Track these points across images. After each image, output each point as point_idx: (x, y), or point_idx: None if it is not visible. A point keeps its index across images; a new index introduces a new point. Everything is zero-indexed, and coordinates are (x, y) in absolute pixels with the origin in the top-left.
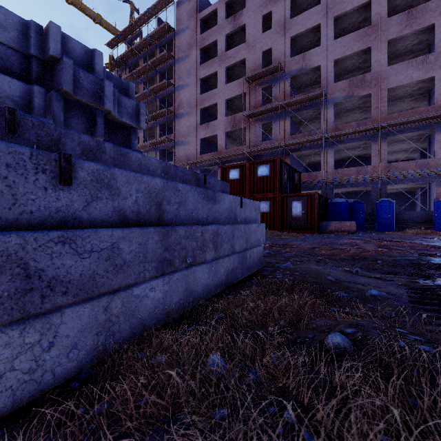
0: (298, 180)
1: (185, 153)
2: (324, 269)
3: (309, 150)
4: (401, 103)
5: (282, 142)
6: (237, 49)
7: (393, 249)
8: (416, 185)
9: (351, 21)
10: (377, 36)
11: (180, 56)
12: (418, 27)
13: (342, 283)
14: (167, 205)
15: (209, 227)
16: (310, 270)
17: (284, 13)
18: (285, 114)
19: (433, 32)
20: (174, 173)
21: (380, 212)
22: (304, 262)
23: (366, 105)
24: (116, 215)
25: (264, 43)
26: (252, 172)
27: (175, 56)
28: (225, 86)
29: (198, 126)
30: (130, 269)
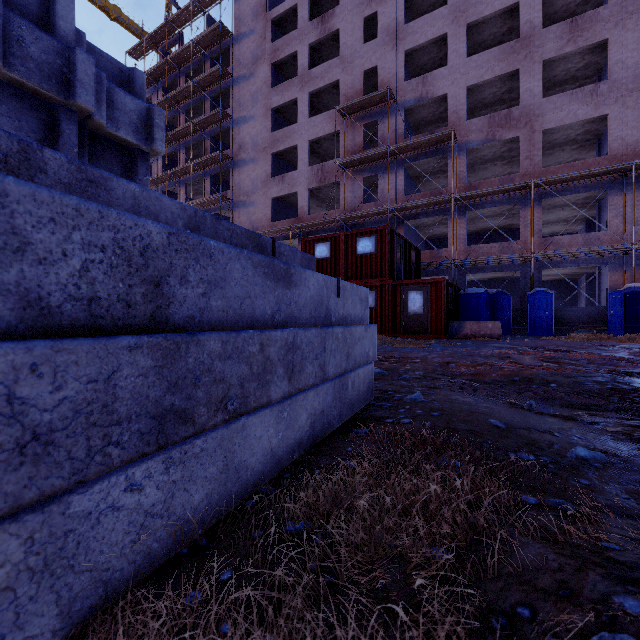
0: (416, 261)
1: (248, 219)
2: (476, 403)
3: (432, 217)
4: (560, 152)
5: (393, 204)
6: (326, 66)
7: (564, 363)
8: (581, 269)
9: (491, 32)
10: (528, 54)
11: (242, 74)
12: (585, 44)
13: (517, 432)
14: (177, 286)
15: (278, 334)
16: (455, 406)
17: (396, 15)
18: (397, 164)
19: (605, 51)
20: (213, 230)
21: (533, 308)
22: (440, 390)
23: (512, 153)
24: (12, 305)
25: (367, 59)
26: (349, 248)
27: (233, 74)
28: (309, 120)
29: (269, 179)
30: (57, 450)
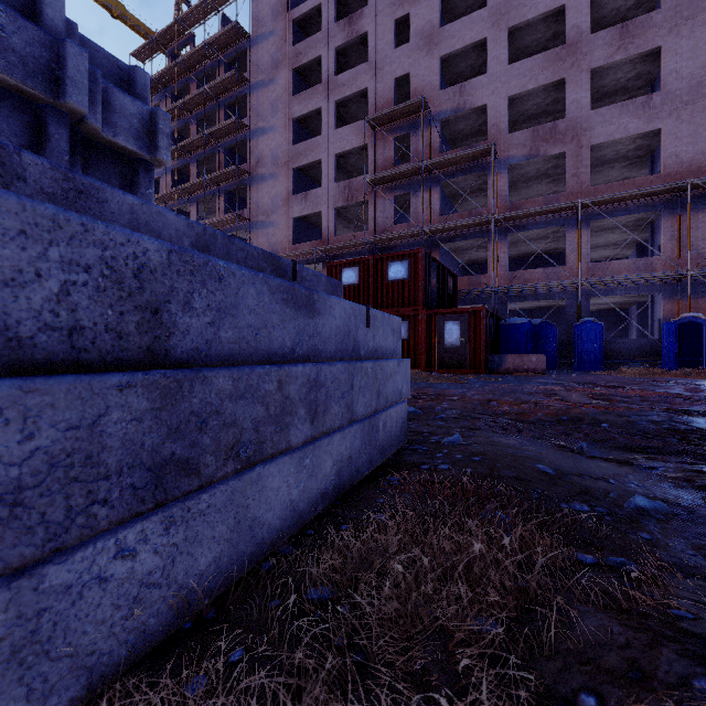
0: (453, 288)
1: (267, 241)
2: (521, 446)
3: (470, 240)
4: (609, 169)
5: (428, 226)
6: (354, 72)
7: (615, 400)
8: (632, 297)
9: (535, 37)
10: (575, 62)
11: (260, 80)
12: (637, 51)
13: (569, 479)
14: (180, 314)
15: (299, 369)
16: (499, 449)
17: (431, 17)
18: (432, 181)
19: (658, 60)
20: (225, 251)
21: (580, 340)
22: (481, 431)
23: (558, 170)
24: None
25: (399, 65)
26: (379, 273)
27: (251, 80)
28: (335, 132)
29: (290, 197)
30: (27, 513)
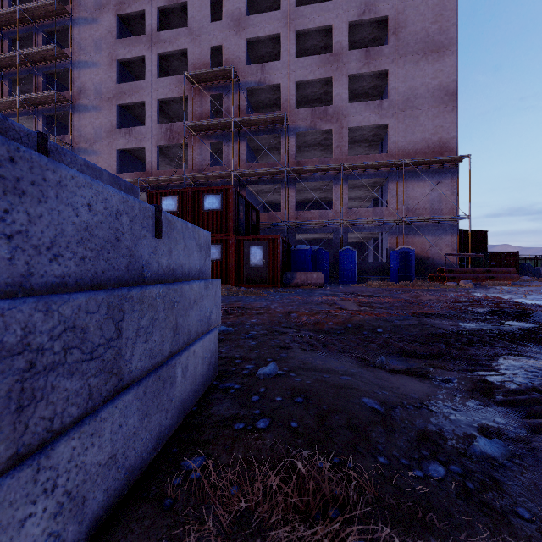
0: (257, 221)
1: None
2: (333, 366)
3: (269, 185)
4: (358, 147)
5: (237, 170)
6: (175, 32)
7: (375, 307)
8: (370, 234)
9: (313, 44)
10: (338, 67)
11: (83, 17)
12: (375, 70)
13: (399, 416)
14: None
15: None
16: (317, 378)
17: (239, 6)
18: (240, 135)
19: (386, 79)
20: None
21: (343, 262)
22: (292, 351)
23: (327, 142)
24: None
25: (214, 37)
26: (196, 203)
27: (73, 14)
28: (158, 80)
29: (114, 130)
30: None
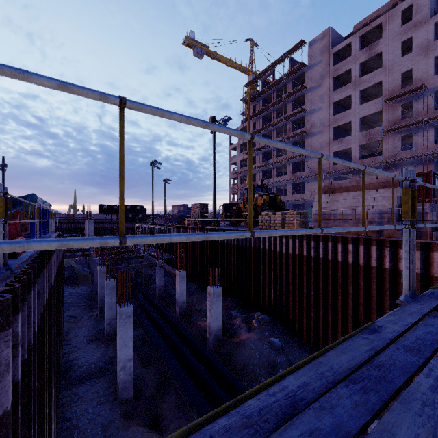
0: None
1: (317, 164)
2: None
3: None
4: None
5: (427, 152)
6: (372, 74)
7: None
8: None
9: None
10: None
11: (313, 86)
12: None
13: None
14: None
15: None
16: None
17: (427, 37)
18: (428, 126)
19: None
20: None
21: None
22: None
23: None
24: None
25: (404, 66)
26: None
27: (307, 87)
28: (360, 106)
29: (331, 142)
30: None
